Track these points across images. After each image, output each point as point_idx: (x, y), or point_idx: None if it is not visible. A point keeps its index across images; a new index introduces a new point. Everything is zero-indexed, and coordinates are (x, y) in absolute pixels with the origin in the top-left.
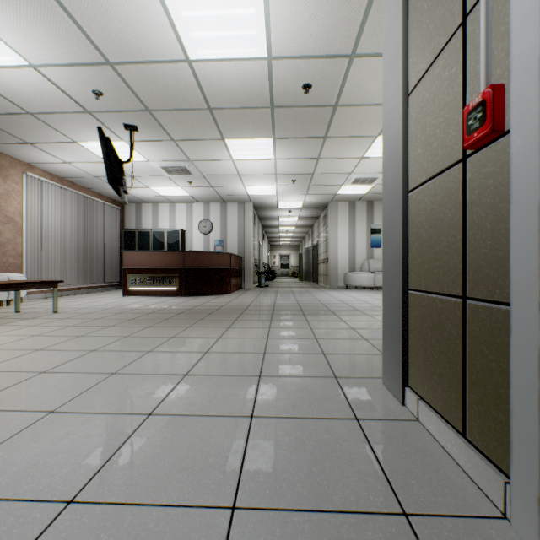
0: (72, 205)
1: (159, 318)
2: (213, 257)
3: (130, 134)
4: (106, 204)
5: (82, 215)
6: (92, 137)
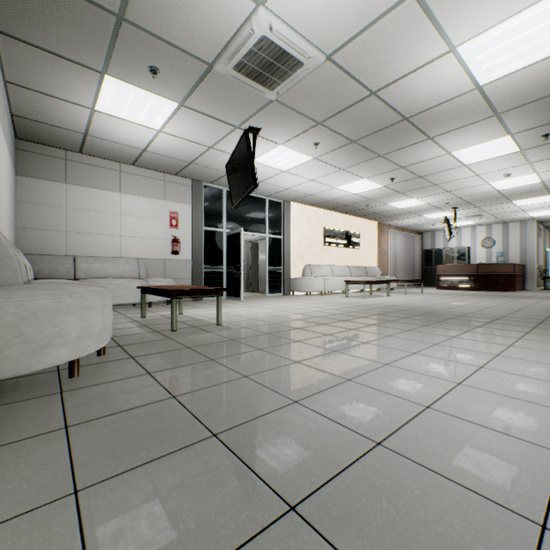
0: (402, 240)
1: (477, 296)
2: (499, 267)
3: (454, 211)
4: (415, 236)
5: (406, 245)
6: (431, 213)
